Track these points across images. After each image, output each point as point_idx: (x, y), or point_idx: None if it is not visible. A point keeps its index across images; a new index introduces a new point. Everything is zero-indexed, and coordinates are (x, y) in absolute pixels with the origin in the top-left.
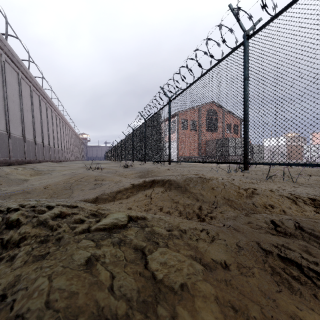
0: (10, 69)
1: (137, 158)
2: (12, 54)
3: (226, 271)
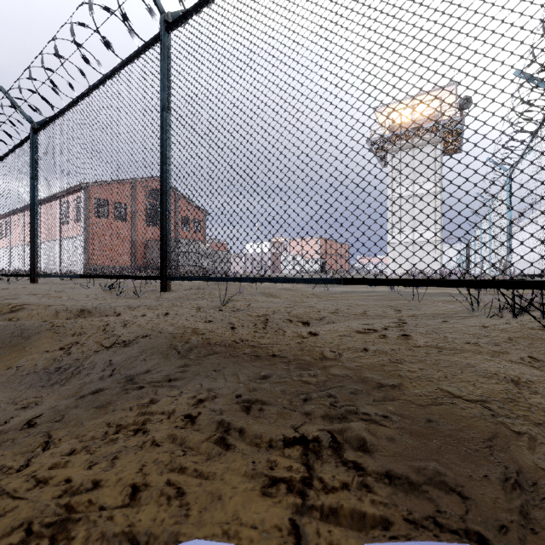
0: None
1: None
2: None
3: None
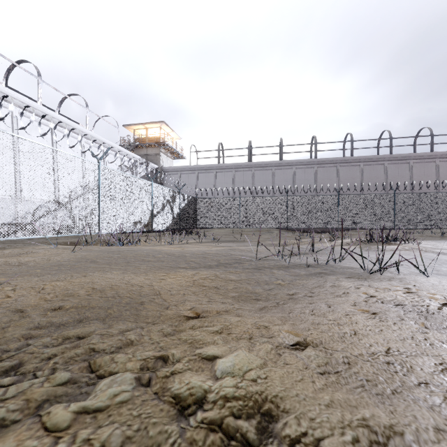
0: (396, 166)
1: (430, 226)
2: (394, 157)
3: (266, 234)
